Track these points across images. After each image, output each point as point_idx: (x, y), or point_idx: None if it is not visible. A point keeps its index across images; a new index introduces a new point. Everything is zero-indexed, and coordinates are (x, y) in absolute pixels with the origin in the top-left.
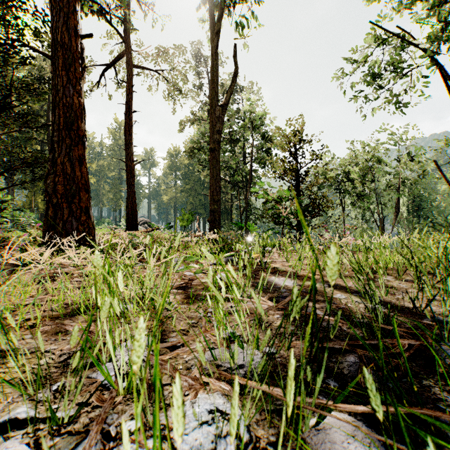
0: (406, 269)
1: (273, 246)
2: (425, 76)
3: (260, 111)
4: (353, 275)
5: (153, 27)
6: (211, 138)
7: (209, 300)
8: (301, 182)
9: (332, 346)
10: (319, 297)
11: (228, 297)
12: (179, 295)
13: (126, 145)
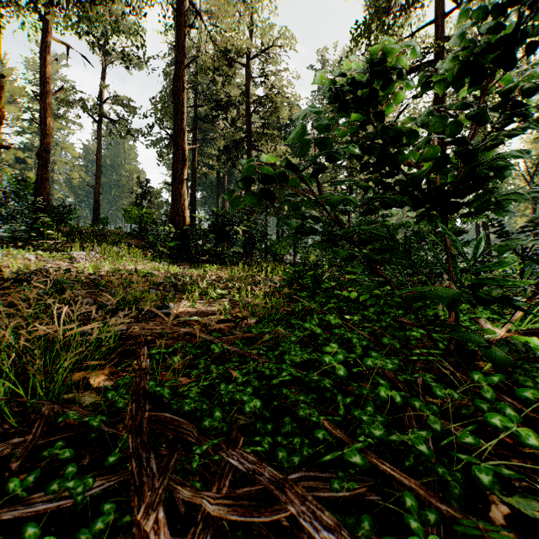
0: None
1: None
2: None
3: None
4: None
5: None
6: None
7: None
8: None
9: None
10: None
11: None
12: None
13: (476, 227)
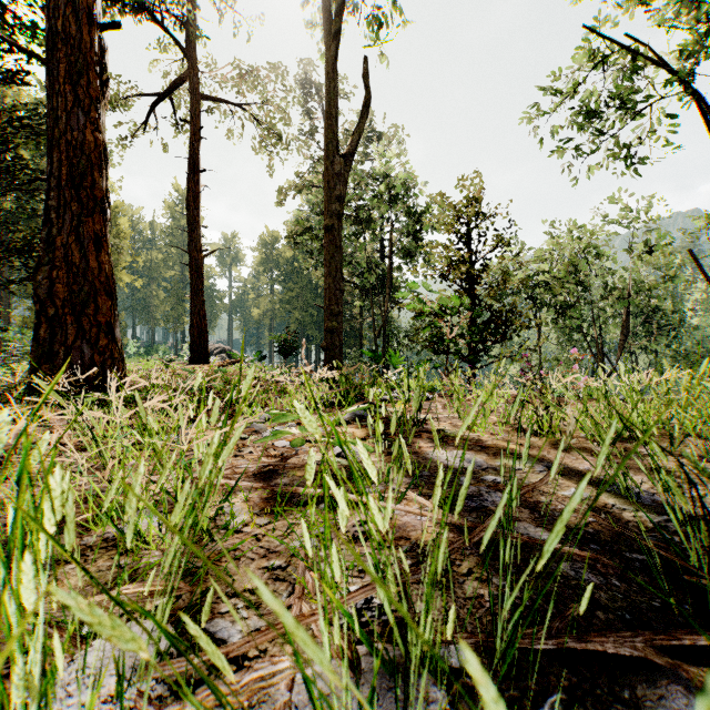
0: (685, 435)
1: (432, 390)
2: (675, 114)
3: (407, 172)
4: (585, 445)
5: (235, 35)
6: (327, 209)
7: (308, 538)
8: (476, 284)
9: (616, 650)
10: (536, 496)
11: (354, 500)
12: (258, 492)
13: (190, 225)
